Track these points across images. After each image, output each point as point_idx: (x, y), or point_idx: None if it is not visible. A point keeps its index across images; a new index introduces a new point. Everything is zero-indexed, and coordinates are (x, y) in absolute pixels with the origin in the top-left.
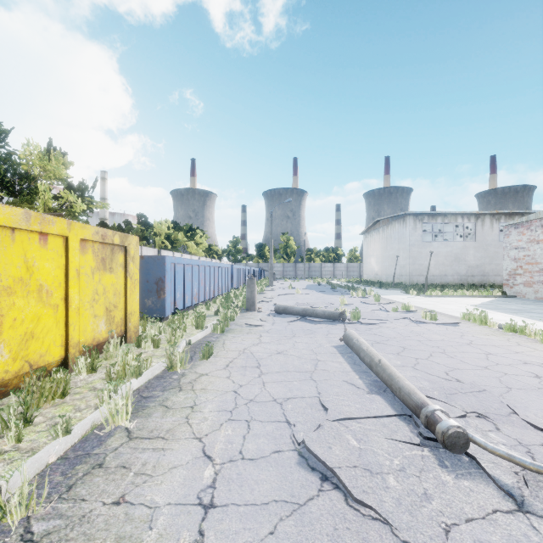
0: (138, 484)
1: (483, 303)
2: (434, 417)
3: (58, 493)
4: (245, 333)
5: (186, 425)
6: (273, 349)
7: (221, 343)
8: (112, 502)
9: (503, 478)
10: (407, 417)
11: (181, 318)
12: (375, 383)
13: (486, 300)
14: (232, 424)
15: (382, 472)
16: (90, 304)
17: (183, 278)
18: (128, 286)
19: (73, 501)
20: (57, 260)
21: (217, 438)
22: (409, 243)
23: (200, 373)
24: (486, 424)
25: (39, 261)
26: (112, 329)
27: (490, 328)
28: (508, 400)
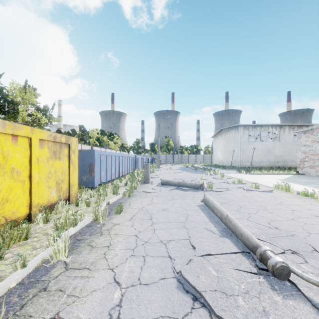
0: (69, 304)
1: (285, 178)
2: (266, 254)
3: (13, 311)
4: (143, 197)
5: (103, 259)
6: (160, 207)
7: (128, 203)
8: (50, 318)
9: (315, 298)
10: (247, 253)
11: (104, 188)
12: (224, 230)
13: (287, 176)
14: (134, 259)
15: (233, 294)
16: (46, 179)
17: (106, 163)
18: (70, 168)
19: (23, 317)
20: (24, 152)
21: (124, 268)
22: (240, 143)
23: (114, 223)
24: (298, 258)
25: (12, 153)
26: (60, 195)
27: (292, 194)
28: (310, 241)
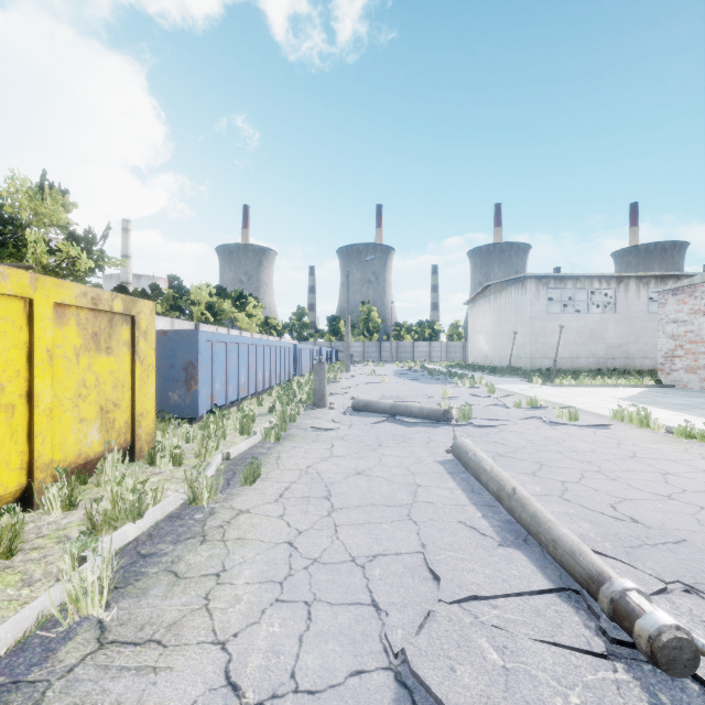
0: None
1: (633, 395)
2: (628, 603)
3: None
4: (310, 442)
5: (203, 613)
6: (350, 466)
7: (274, 457)
8: None
9: None
10: (572, 593)
11: (221, 419)
12: (508, 527)
13: (636, 391)
14: (282, 611)
15: None
16: (72, 402)
17: (225, 362)
18: (137, 374)
19: None
20: (12, 334)
21: (254, 641)
22: (530, 316)
23: (238, 509)
24: (704, 607)
25: None
26: (110, 439)
27: (655, 433)
28: None
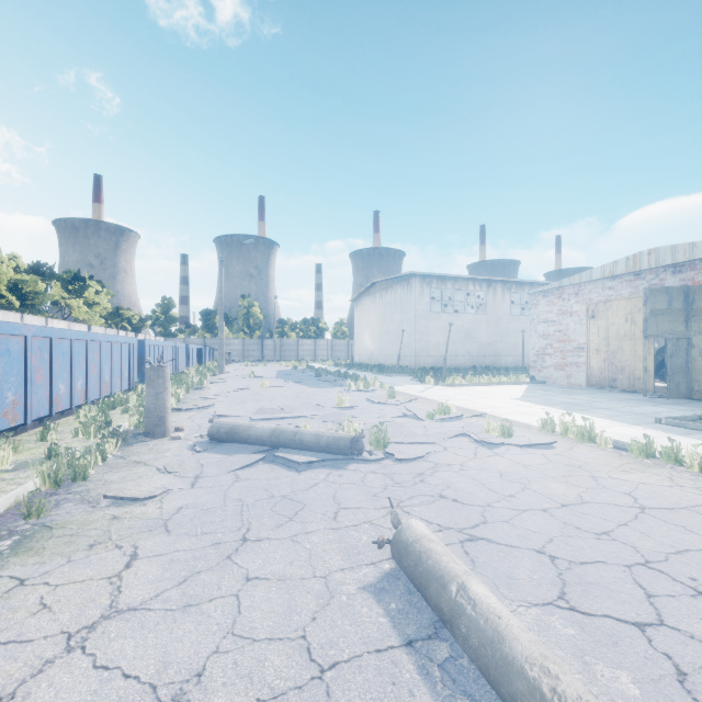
0: None
1: (524, 394)
2: None
3: None
4: (81, 550)
5: None
6: (143, 672)
7: None
8: None
9: None
10: None
11: None
12: None
13: (522, 389)
14: None
15: None
16: None
17: None
18: None
19: None
20: None
21: None
22: (415, 314)
23: None
24: None
25: None
26: None
27: (605, 450)
28: None
